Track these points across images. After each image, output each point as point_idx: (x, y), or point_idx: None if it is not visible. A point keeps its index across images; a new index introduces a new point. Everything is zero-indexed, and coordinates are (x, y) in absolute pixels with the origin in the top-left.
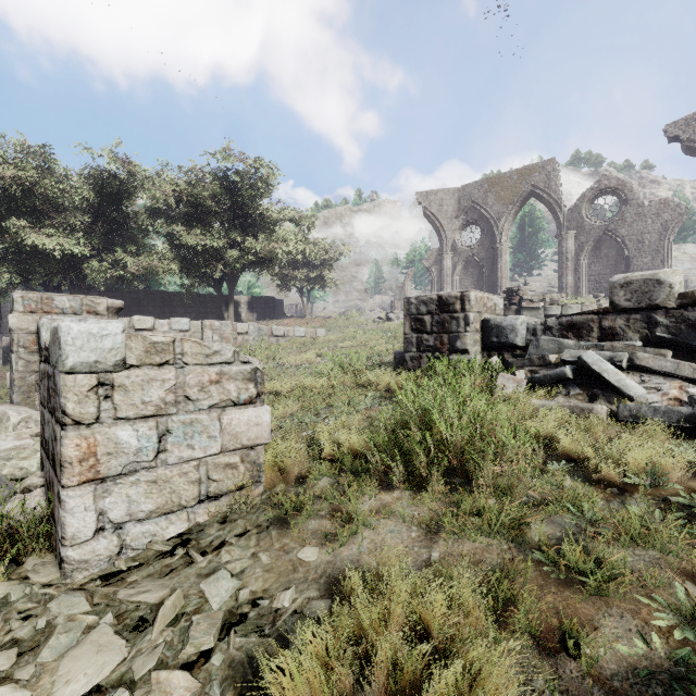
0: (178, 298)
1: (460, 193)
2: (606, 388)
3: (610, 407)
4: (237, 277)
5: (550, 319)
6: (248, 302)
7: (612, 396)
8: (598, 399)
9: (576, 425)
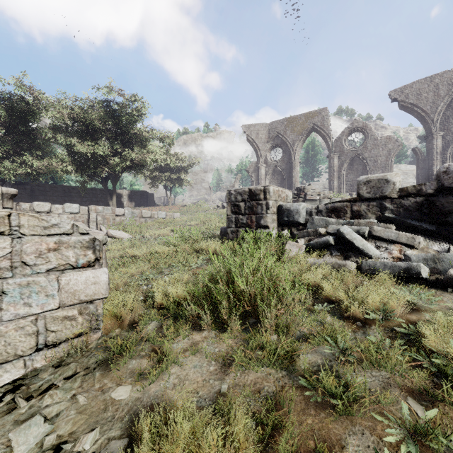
0: (76, 191)
1: (270, 126)
2: (355, 251)
3: (357, 263)
4: (118, 177)
5: (321, 205)
6: (128, 195)
7: (359, 256)
8: (350, 258)
9: (335, 277)
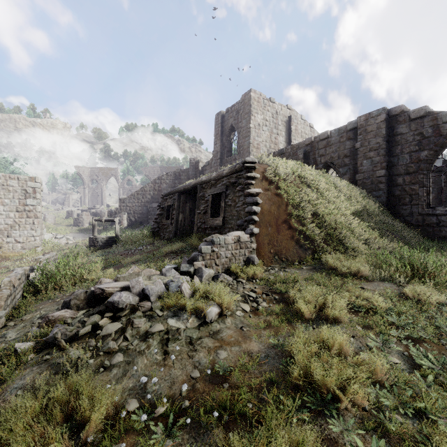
0: None
1: (91, 169)
2: None
3: None
4: None
5: None
6: None
7: None
8: None
9: None
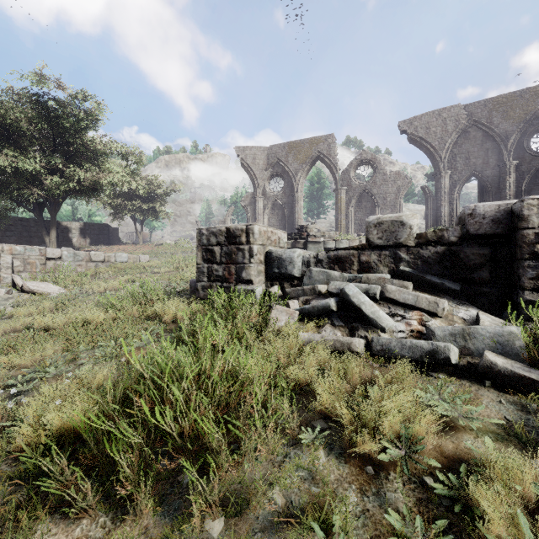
0: None
1: (269, 151)
2: (363, 320)
3: (366, 339)
4: (60, 203)
5: (321, 253)
6: (80, 228)
7: (368, 328)
8: (357, 331)
9: (336, 368)
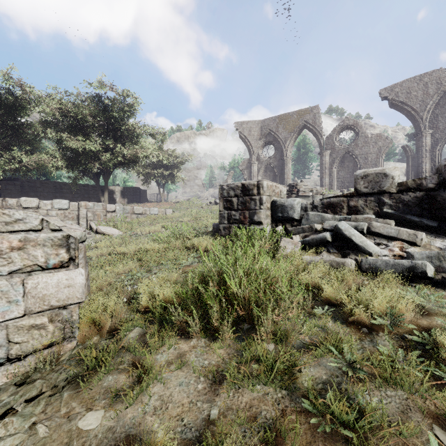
0: (67, 187)
1: (262, 124)
2: (353, 248)
3: (356, 261)
4: (110, 173)
5: (316, 200)
6: (121, 191)
7: (357, 253)
8: (348, 256)
9: (335, 276)
